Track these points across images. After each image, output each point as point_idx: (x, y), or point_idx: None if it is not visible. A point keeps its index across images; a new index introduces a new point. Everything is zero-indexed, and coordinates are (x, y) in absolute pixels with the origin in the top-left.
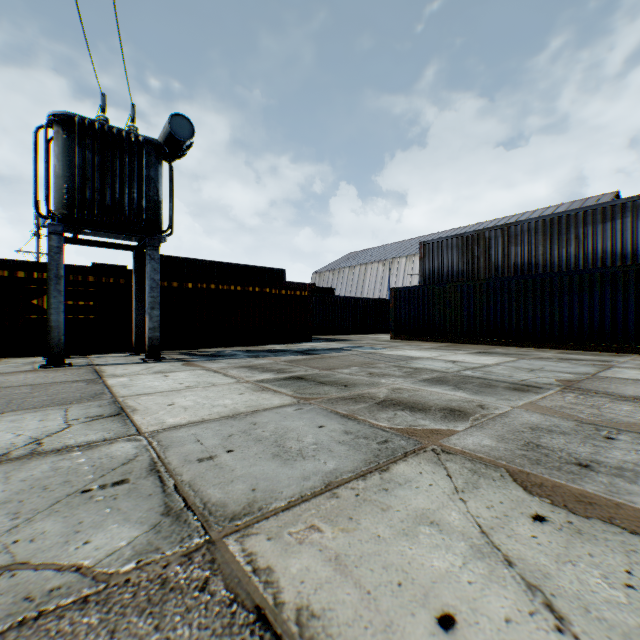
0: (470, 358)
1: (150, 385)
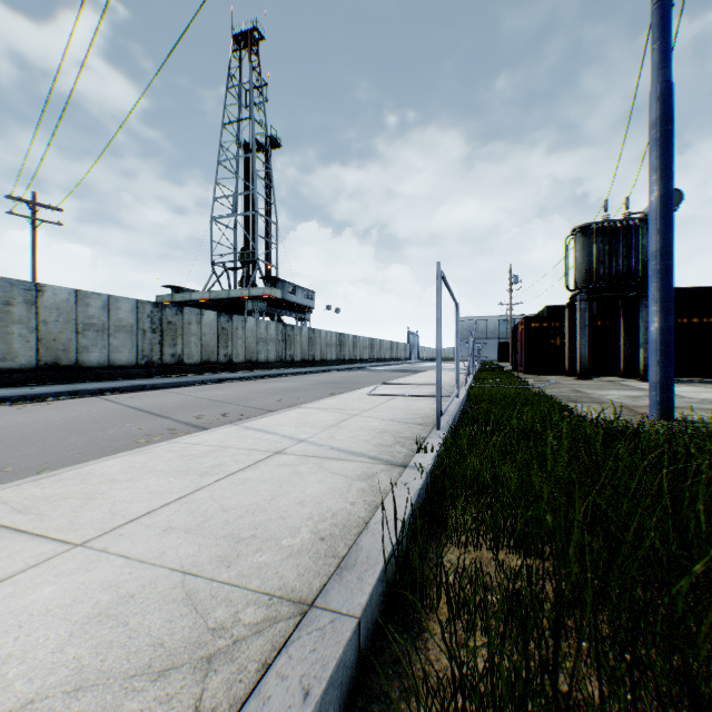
0: None
1: None
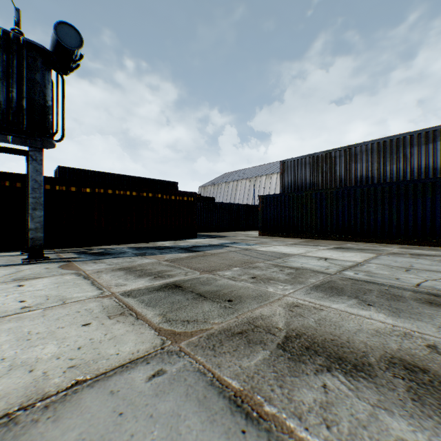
0: (335, 254)
1: None
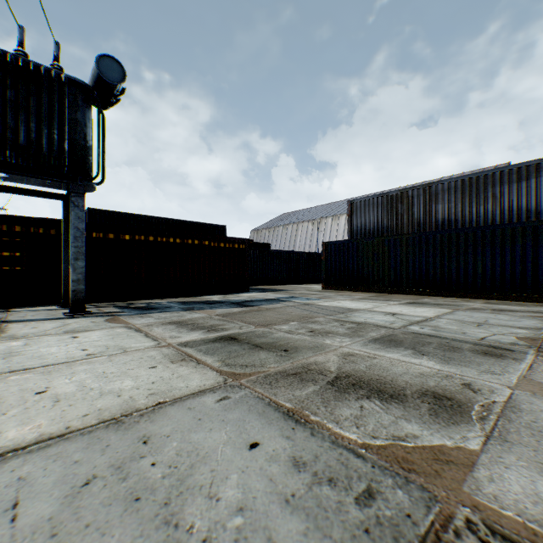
0: (406, 309)
1: (43, 353)
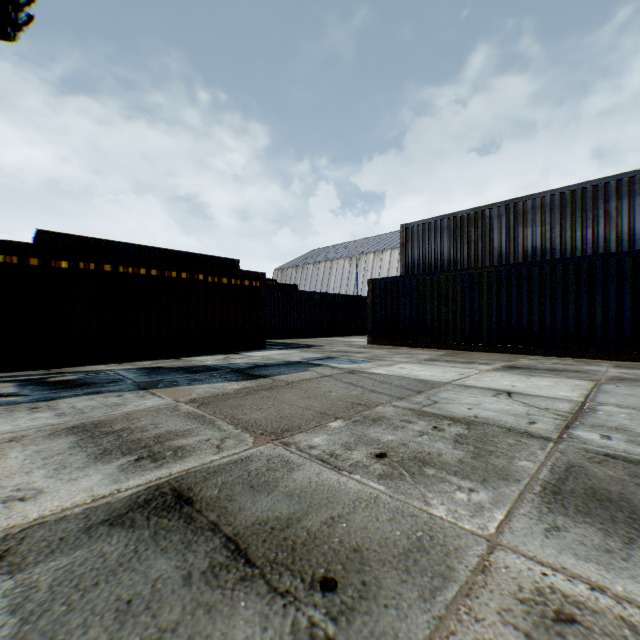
0: (519, 382)
1: None
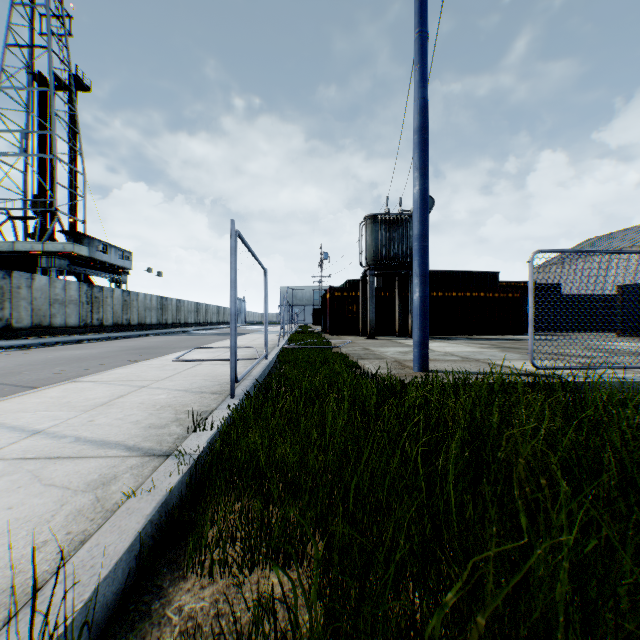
0: None
1: None
